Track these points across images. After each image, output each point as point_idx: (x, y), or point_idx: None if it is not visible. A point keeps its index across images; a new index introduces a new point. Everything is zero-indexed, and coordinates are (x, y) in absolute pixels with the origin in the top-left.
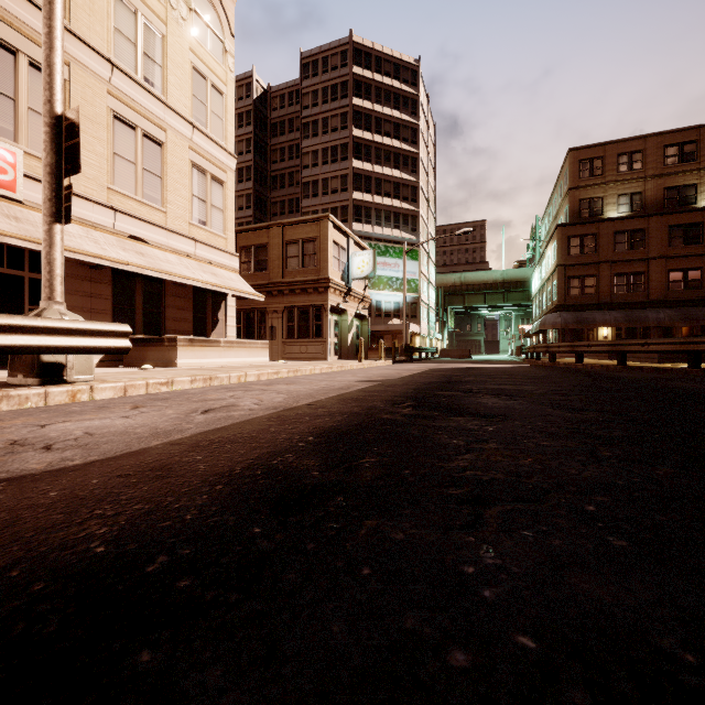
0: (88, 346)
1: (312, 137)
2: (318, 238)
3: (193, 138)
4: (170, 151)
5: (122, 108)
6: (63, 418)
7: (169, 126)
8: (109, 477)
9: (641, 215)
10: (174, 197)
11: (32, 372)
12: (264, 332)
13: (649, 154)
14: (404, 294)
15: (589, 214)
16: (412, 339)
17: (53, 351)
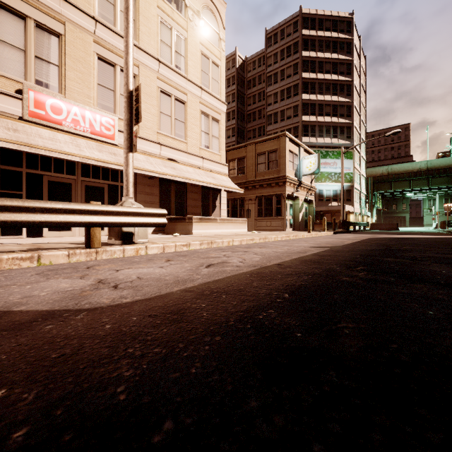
0: (144, 222)
1: (273, 84)
2: (279, 149)
3: (201, 96)
4: (189, 106)
5: (164, 85)
6: (129, 265)
7: (188, 91)
8: (143, 316)
9: None
10: (191, 133)
11: (118, 237)
12: (243, 213)
13: None
14: (342, 184)
15: None
16: (347, 216)
17: (127, 225)
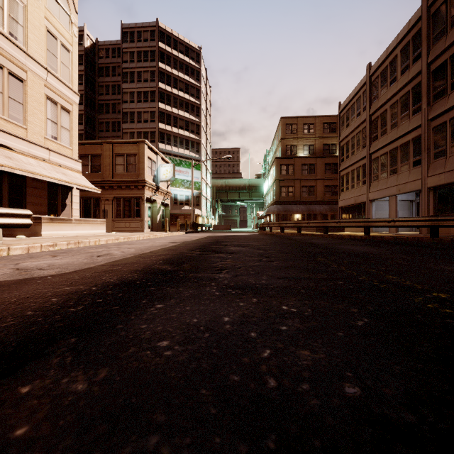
0: (7, 223)
1: (130, 82)
2: (138, 154)
3: (47, 79)
4: (29, 86)
5: None
6: (19, 261)
7: (29, 68)
8: (91, 273)
9: (313, 156)
10: (33, 119)
11: None
12: (99, 213)
13: (317, 126)
14: (192, 191)
15: (291, 153)
16: (197, 219)
17: None
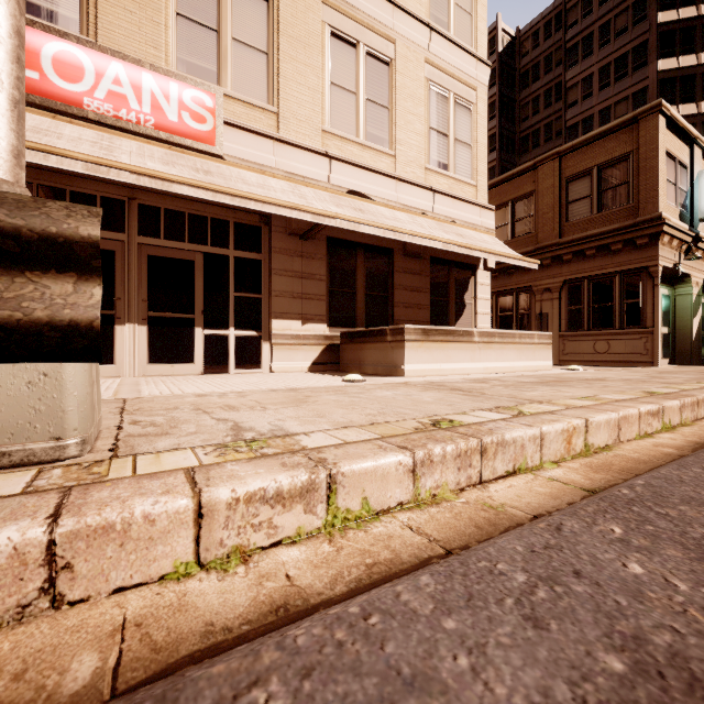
0: None
1: (582, 60)
2: (634, 153)
3: (430, 47)
4: (399, 70)
5: (340, 20)
6: None
7: (398, 35)
8: None
9: None
10: (405, 134)
11: None
12: (528, 322)
13: None
14: None
15: None
16: None
17: None
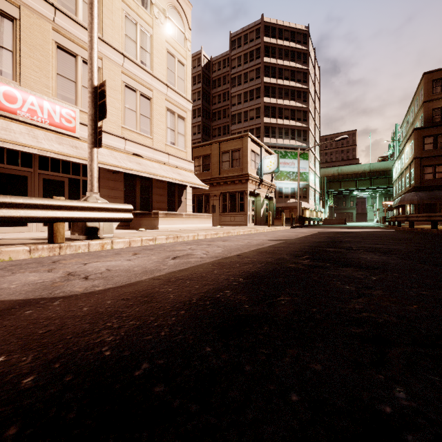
0: (110, 217)
1: (237, 85)
2: (242, 148)
3: (167, 93)
4: (154, 102)
5: (129, 80)
6: (96, 259)
7: (154, 88)
8: (117, 300)
9: None
10: (157, 129)
11: (82, 232)
12: (208, 208)
13: None
14: (298, 182)
15: (441, 119)
16: (303, 212)
17: (92, 221)
